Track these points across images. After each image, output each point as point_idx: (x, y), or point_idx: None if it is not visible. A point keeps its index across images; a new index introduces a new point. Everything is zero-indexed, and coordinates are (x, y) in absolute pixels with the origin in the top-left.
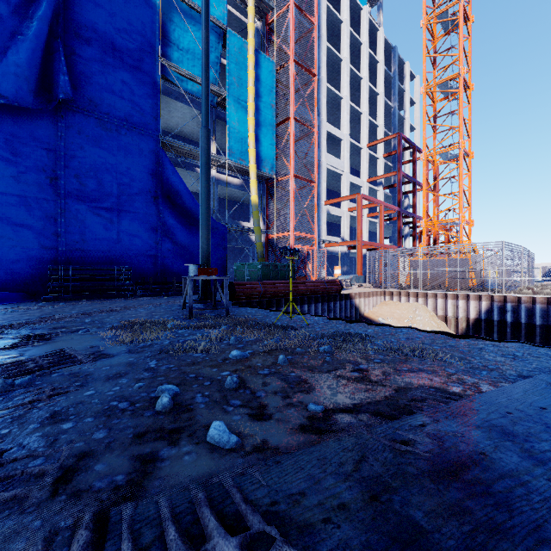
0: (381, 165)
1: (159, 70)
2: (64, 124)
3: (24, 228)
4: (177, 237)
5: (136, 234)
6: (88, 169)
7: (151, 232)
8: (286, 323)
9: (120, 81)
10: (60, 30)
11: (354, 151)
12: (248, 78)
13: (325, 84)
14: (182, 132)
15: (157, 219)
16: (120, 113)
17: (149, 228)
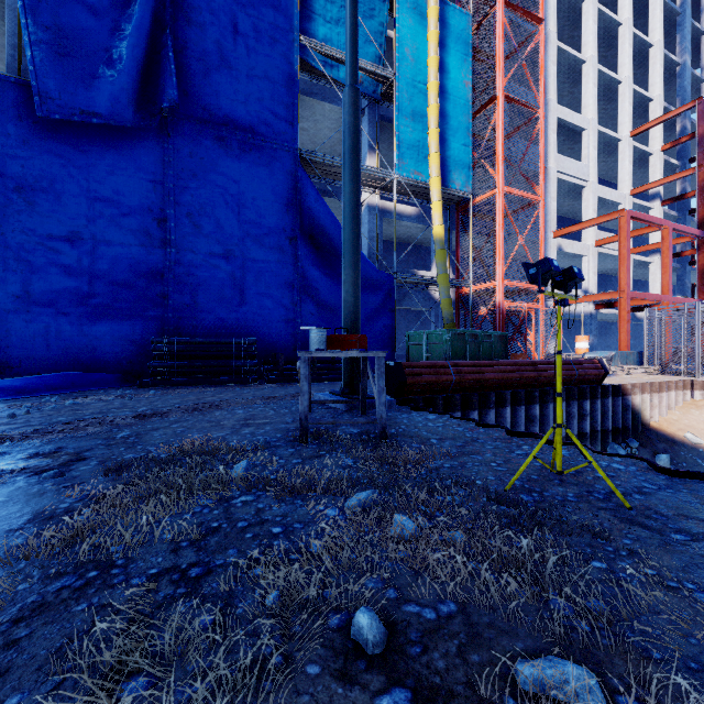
0: (658, 165)
1: (297, 53)
2: (173, 145)
3: (126, 288)
4: (322, 294)
5: (265, 292)
6: (203, 204)
7: (285, 289)
8: (537, 481)
9: (245, 76)
10: (168, 17)
11: (604, 148)
12: (428, 45)
13: (555, 43)
14: (334, 152)
15: (294, 270)
16: (244, 122)
17: (283, 283)
